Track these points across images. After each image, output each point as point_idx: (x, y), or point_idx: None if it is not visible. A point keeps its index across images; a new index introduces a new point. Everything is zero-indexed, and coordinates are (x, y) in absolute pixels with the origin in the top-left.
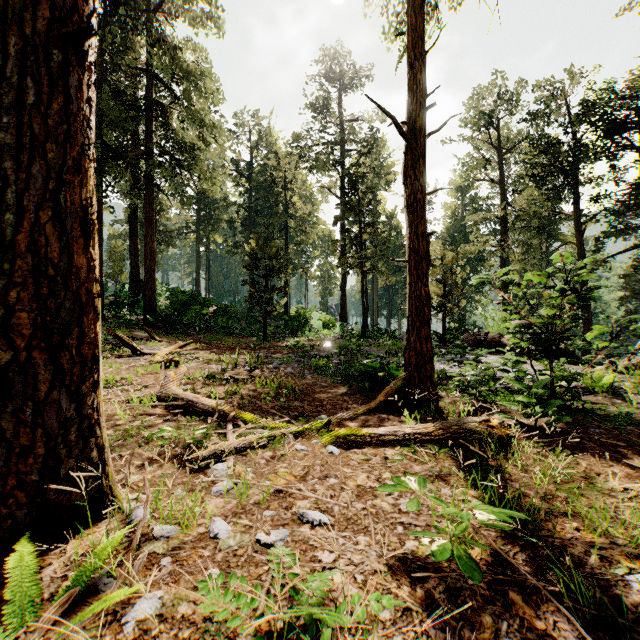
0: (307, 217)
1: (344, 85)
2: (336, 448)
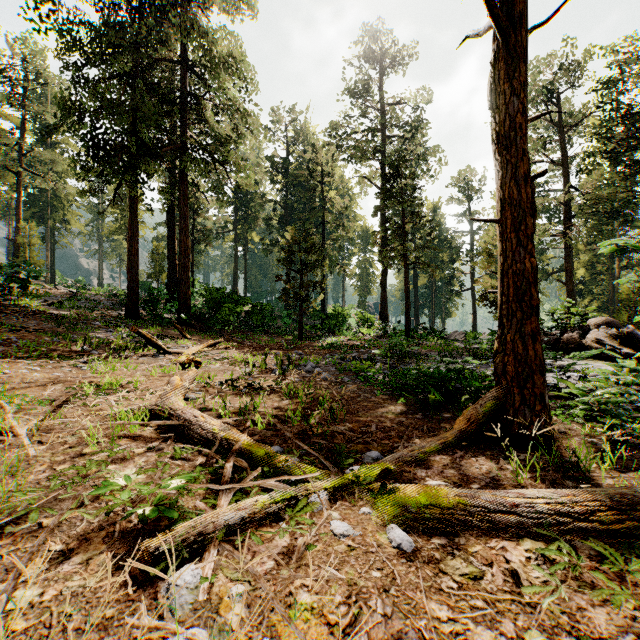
0: (345, 211)
1: (384, 68)
2: (406, 535)
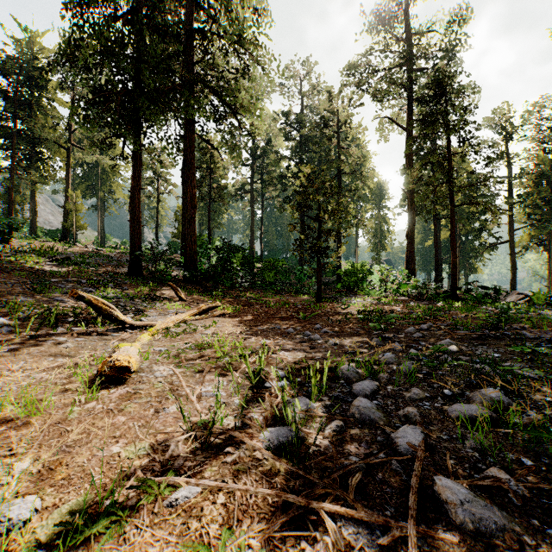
0: (362, 160)
1: None
2: None
